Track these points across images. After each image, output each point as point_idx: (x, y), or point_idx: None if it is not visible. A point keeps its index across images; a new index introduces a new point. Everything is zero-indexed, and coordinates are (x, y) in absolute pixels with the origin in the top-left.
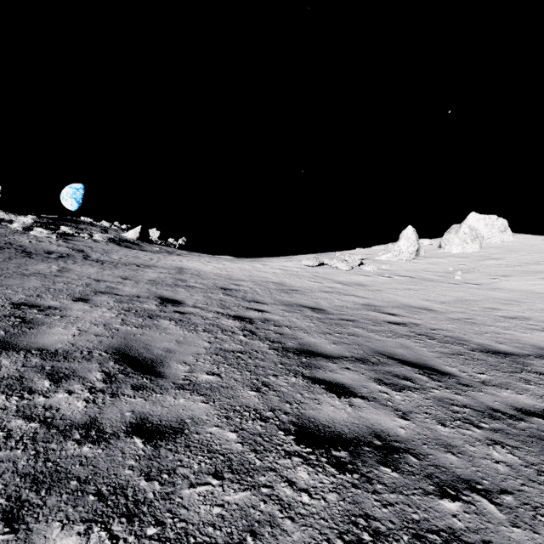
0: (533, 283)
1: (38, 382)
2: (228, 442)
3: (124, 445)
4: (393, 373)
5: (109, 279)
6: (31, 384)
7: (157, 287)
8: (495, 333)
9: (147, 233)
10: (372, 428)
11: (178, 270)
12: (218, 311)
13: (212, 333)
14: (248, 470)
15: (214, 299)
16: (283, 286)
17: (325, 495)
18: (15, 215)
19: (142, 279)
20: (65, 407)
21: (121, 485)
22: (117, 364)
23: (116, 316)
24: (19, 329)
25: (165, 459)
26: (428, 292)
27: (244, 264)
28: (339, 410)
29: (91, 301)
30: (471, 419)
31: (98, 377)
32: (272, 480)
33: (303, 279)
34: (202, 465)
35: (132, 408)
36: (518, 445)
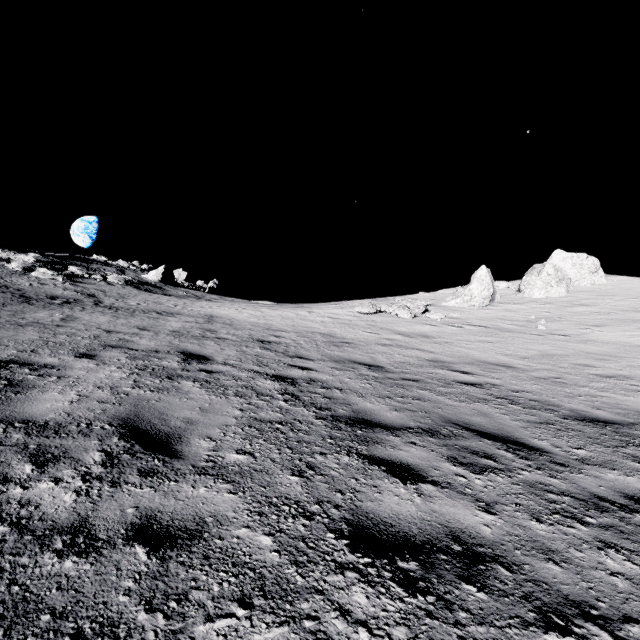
0: (631, 334)
1: (17, 466)
2: (260, 550)
3: (121, 558)
4: (470, 449)
5: (123, 329)
6: (6, 470)
7: (181, 340)
8: (590, 396)
9: (171, 274)
10: (448, 527)
11: (207, 319)
12: (253, 369)
13: (245, 398)
14: (286, 593)
15: (249, 354)
16: (333, 337)
17: (390, 631)
18: (14, 253)
19: (163, 329)
20: (47, 502)
21: (110, 620)
22: (123, 440)
23: (128, 377)
24: (2, 394)
25: (175, 578)
26: (507, 345)
27: (286, 311)
28: (405, 501)
29: (98, 357)
30: (572, 511)
31: (96, 459)
32: (318, 608)
33: (357, 329)
34: (225, 586)
35: (136, 502)
36: (636, 549)
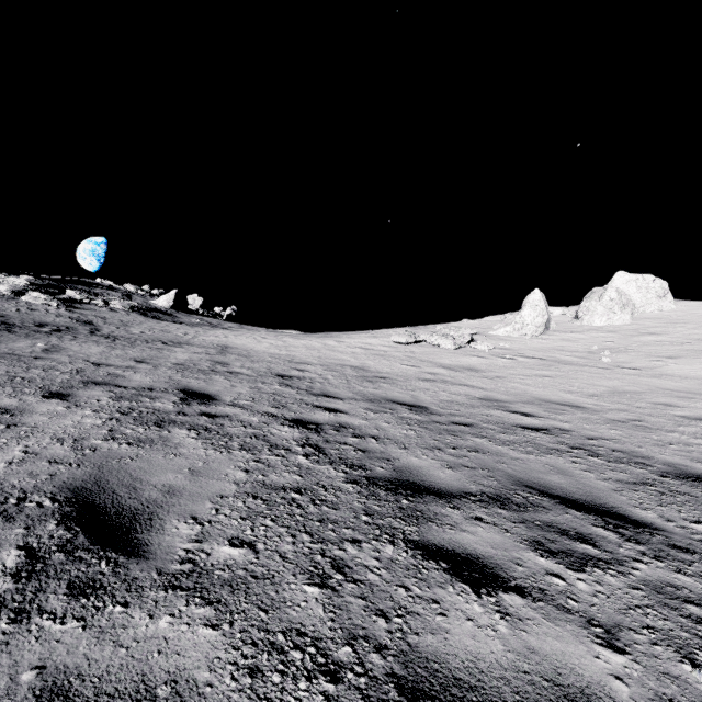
0: None
1: None
2: None
3: None
4: (556, 527)
5: (116, 362)
6: None
7: (184, 374)
8: (683, 444)
9: (184, 299)
10: (561, 686)
11: (219, 349)
12: (268, 412)
13: (253, 452)
14: None
15: (265, 392)
16: (366, 371)
17: None
18: (4, 275)
19: (165, 362)
20: None
21: None
22: (63, 526)
23: (103, 424)
24: None
25: None
26: (569, 381)
27: (312, 341)
28: (484, 630)
29: (72, 397)
30: None
31: (7, 564)
32: None
33: (394, 361)
34: None
35: (44, 655)
36: None
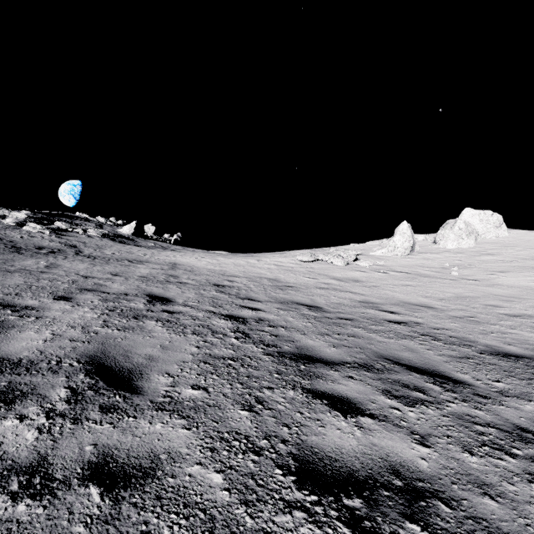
0: (532, 279)
1: None
2: (211, 489)
3: (74, 500)
4: (401, 382)
5: (98, 275)
6: None
7: (147, 284)
8: (501, 333)
9: (142, 228)
10: (388, 461)
11: (171, 266)
12: (209, 310)
13: (201, 336)
14: None
15: (206, 297)
16: (278, 282)
17: None
18: (9, 210)
19: (133, 275)
20: (9, 440)
21: None
22: (88, 376)
23: (98, 317)
24: None
25: (126, 521)
26: (426, 289)
27: (238, 260)
28: (346, 434)
29: (74, 299)
30: (500, 443)
31: (61, 396)
32: None
33: (298, 275)
34: (175, 530)
35: (95, 439)
36: None
